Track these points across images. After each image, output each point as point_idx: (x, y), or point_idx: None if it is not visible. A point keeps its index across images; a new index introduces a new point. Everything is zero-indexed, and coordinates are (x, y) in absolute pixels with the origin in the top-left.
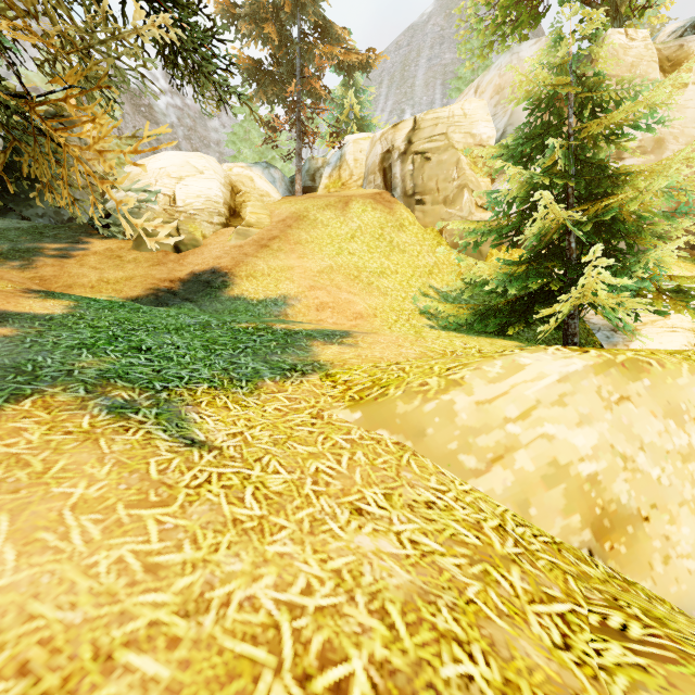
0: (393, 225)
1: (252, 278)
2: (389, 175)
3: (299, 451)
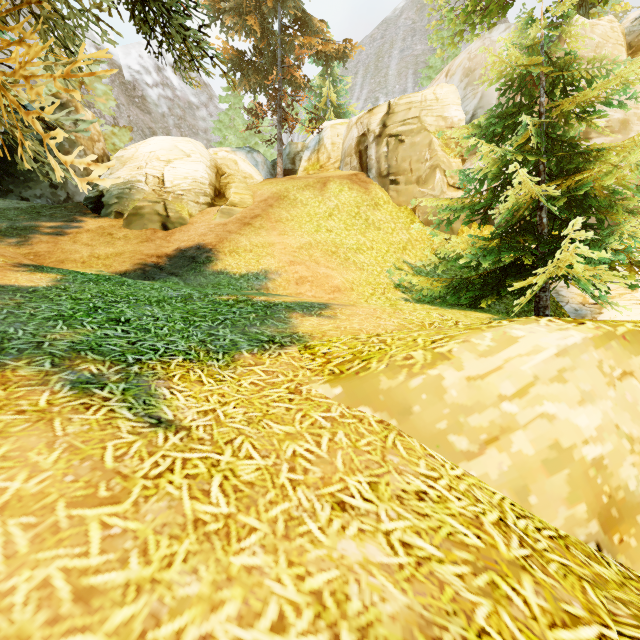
0: (369, 204)
1: (235, 254)
2: (364, 157)
3: (275, 431)
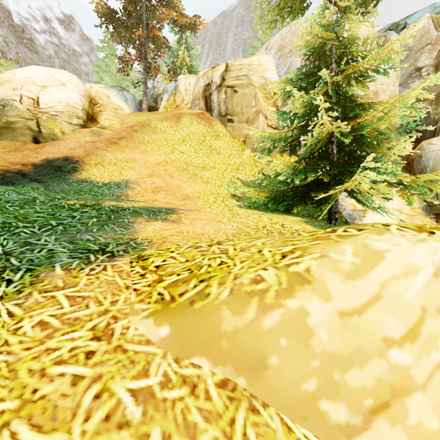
0: (212, 135)
1: (100, 166)
2: (209, 101)
3: None
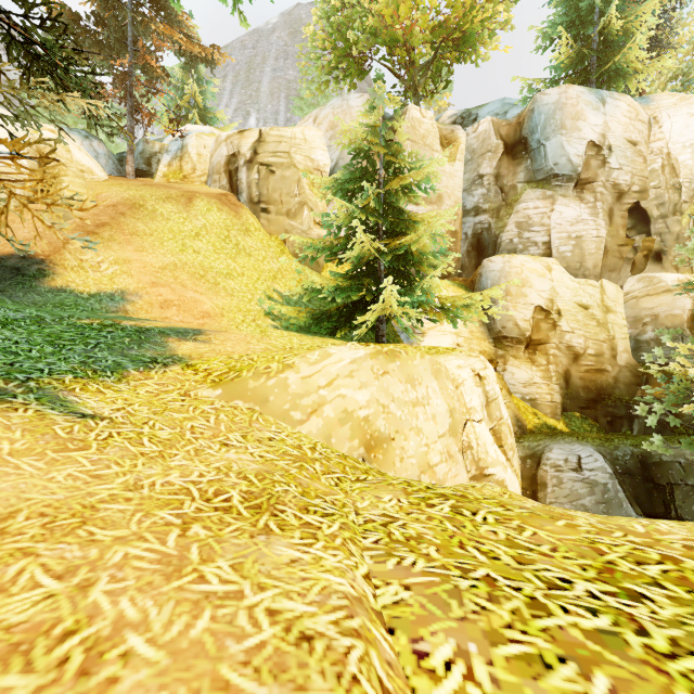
0: (239, 228)
1: (79, 268)
2: (235, 178)
3: (176, 417)
